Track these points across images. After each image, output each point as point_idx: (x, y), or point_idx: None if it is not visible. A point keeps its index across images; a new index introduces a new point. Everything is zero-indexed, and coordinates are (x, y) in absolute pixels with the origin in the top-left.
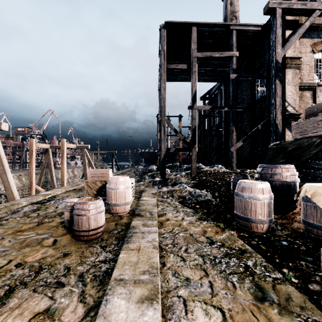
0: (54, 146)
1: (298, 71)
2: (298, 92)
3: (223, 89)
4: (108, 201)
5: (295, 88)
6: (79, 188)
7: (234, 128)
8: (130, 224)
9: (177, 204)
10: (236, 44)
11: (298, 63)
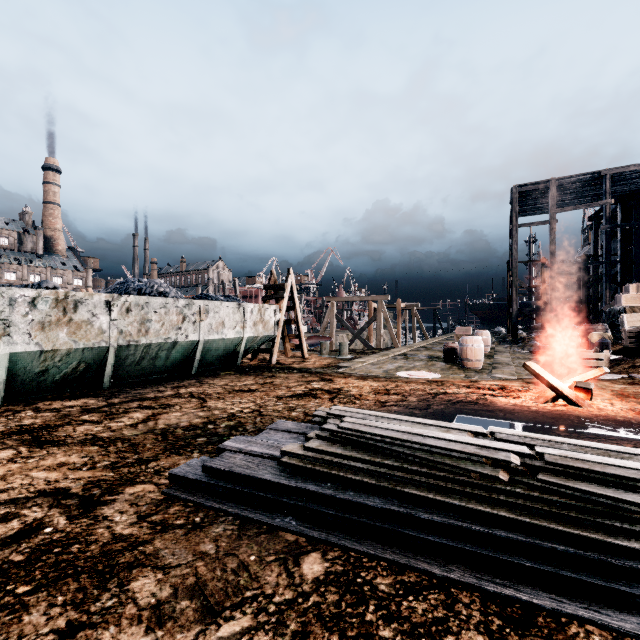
0: None
1: None
2: None
3: (619, 215)
4: None
5: None
6: (432, 344)
7: (608, 285)
8: (492, 354)
9: (525, 352)
10: (610, 190)
11: None
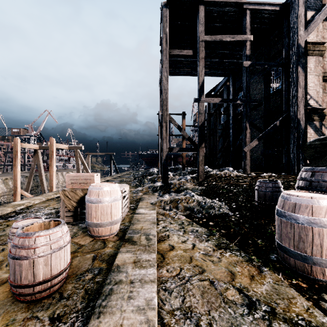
0: (43, 146)
1: (321, 59)
2: (321, 83)
3: (230, 84)
4: (88, 219)
5: (317, 78)
6: None
7: (248, 125)
8: (114, 258)
9: (183, 218)
10: (250, 26)
11: (322, 49)
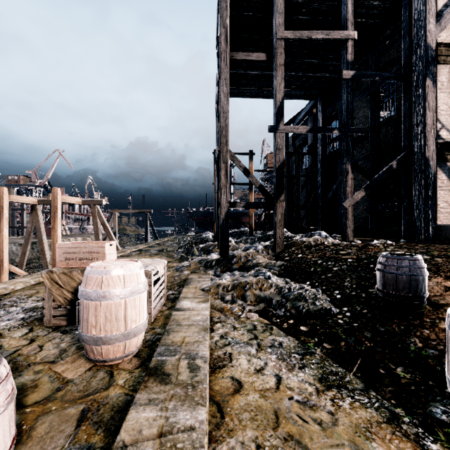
0: (44, 200)
1: None
2: None
3: (319, 110)
4: (82, 329)
5: None
6: None
7: (350, 166)
8: (124, 416)
9: (255, 318)
10: (353, 17)
11: None
